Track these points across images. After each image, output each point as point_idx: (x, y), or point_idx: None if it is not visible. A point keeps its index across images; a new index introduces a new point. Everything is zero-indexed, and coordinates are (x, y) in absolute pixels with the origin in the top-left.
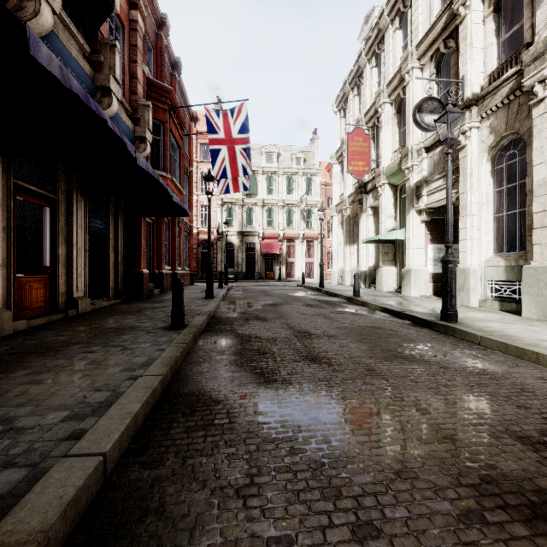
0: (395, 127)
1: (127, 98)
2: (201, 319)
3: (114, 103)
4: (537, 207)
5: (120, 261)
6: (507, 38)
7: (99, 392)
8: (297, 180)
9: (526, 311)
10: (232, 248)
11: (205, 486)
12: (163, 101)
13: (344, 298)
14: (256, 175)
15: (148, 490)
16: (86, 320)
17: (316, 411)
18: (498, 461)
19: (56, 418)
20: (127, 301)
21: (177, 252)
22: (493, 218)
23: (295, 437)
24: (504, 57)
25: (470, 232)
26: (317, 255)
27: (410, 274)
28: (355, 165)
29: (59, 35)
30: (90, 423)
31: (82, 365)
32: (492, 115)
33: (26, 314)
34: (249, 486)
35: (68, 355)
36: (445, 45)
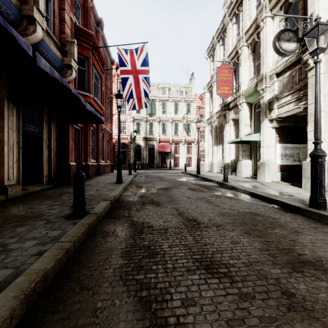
0: (251, 62)
1: (57, 36)
2: (103, 205)
3: (39, 31)
4: None
5: (52, 156)
6: None
7: None
8: (180, 105)
9: None
10: (140, 148)
11: None
12: (87, 42)
13: (217, 183)
14: (155, 102)
15: None
16: (7, 205)
17: None
18: None
19: None
20: (58, 185)
21: (100, 150)
22: None
23: None
24: None
25: None
26: (194, 152)
27: (264, 166)
28: (222, 89)
29: None
30: None
31: None
32: None
33: None
34: None
35: None
36: None
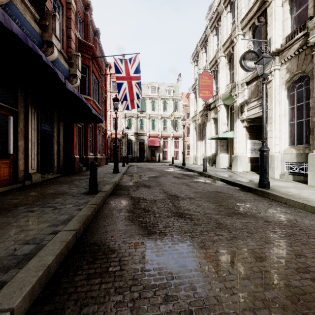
0: (227, 71)
1: (65, 50)
2: (109, 187)
3: (55, 52)
4: None
5: (60, 150)
6: (297, 14)
7: (27, 245)
8: (169, 103)
9: (311, 181)
10: (131, 142)
11: None
12: (88, 53)
13: (198, 173)
14: (145, 100)
15: None
16: (36, 187)
17: (184, 259)
18: None
19: None
20: (65, 175)
21: (97, 145)
22: (288, 124)
23: (168, 284)
24: (295, 26)
25: (274, 133)
26: (181, 146)
27: (237, 158)
28: (203, 93)
29: (17, 5)
30: (11, 275)
31: (22, 222)
32: (288, 61)
33: None
34: None
35: (15, 214)
36: (258, 20)
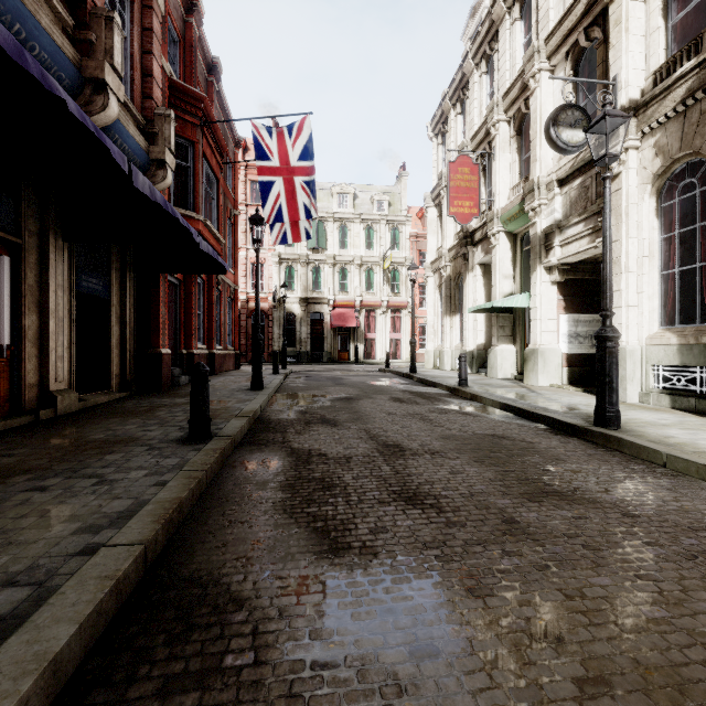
0: (514, 154)
1: (138, 104)
2: (238, 424)
3: (113, 105)
4: None
5: (128, 337)
6: (679, 19)
7: (9, 590)
8: (378, 230)
9: None
10: (294, 320)
11: None
12: (193, 112)
13: (446, 389)
14: (325, 223)
15: None
16: (64, 426)
17: (426, 628)
18: None
19: None
20: (139, 394)
21: (215, 325)
22: (659, 276)
23: None
24: (676, 47)
25: (626, 297)
26: (405, 329)
27: (537, 356)
28: (459, 206)
29: None
30: None
31: (11, 519)
32: (659, 130)
33: None
34: None
35: None
36: (587, 36)
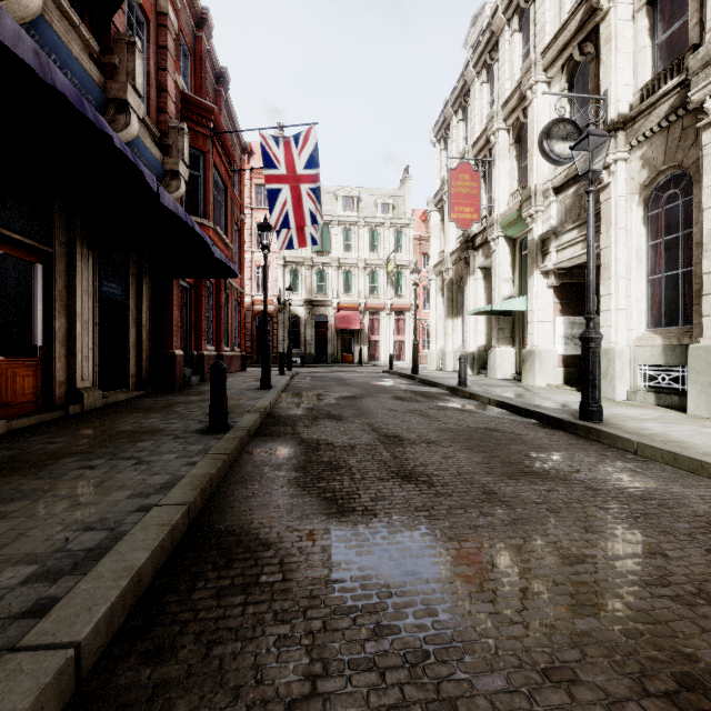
0: (513, 162)
1: (154, 118)
2: (251, 418)
3: (134, 123)
4: (708, 265)
5: (143, 338)
6: (665, 39)
7: (90, 532)
8: (382, 233)
9: (694, 406)
10: (298, 322)
11: (238, 699)
12: (204, 124)
13: (446, 389)
14: (330, 226)
15: (144, 706)
16: (93, 419)
17: (413, 560)
18: (698, 648)
19: (16, 577)
20: (154, 393)
21: (223, 327)
22: (646, 281)
23: (382, 605)
24: (661, 65)
25: (615, 300)
26: (409, 331)
27: (534, 357)
28: (460, 211)
29: (53, 24)
30: (65, 586)
31: (73, 488)
32: (646, 143)
33: (8, 412)
34: (309, 698)
35: (56, 473)
36: (581, 51)
